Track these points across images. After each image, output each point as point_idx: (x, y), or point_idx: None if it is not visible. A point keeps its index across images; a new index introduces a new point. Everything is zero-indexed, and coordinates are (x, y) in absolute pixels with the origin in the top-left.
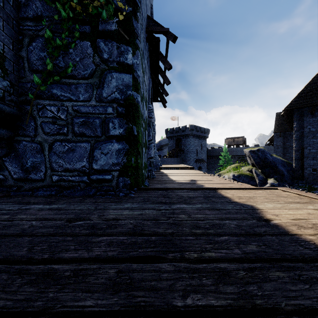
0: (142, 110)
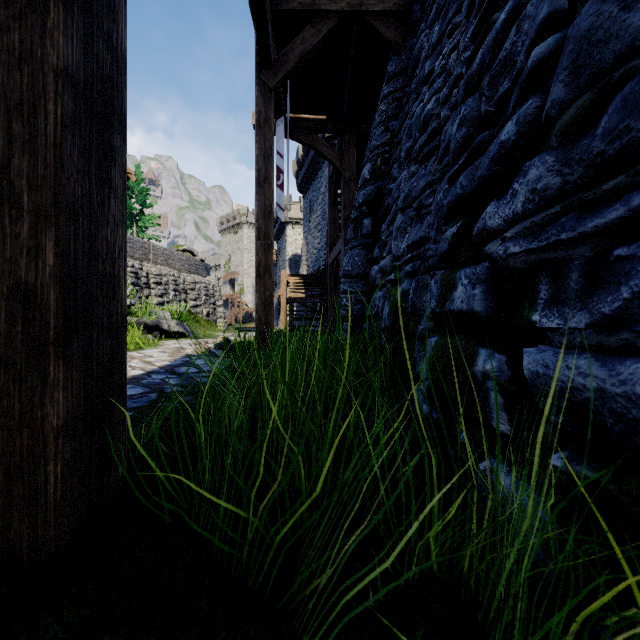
0: None
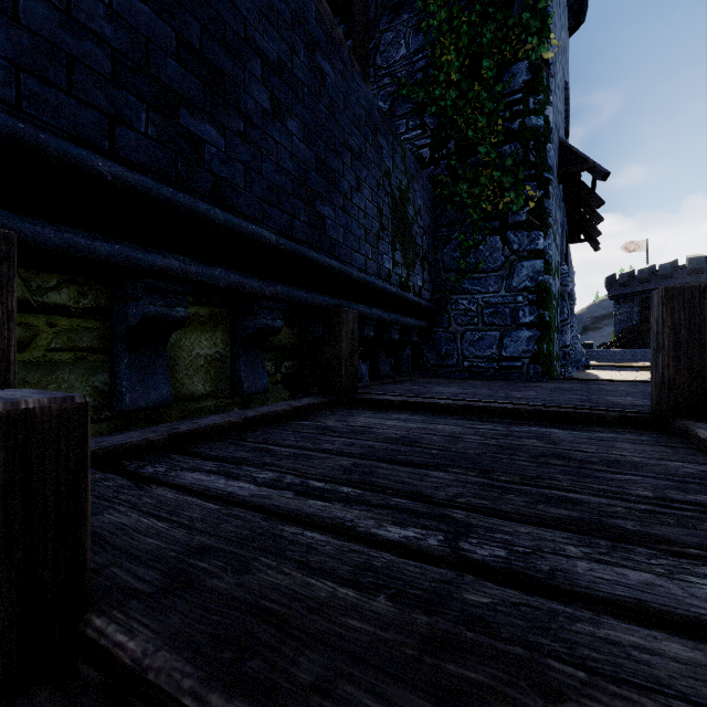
0: (553, 288)
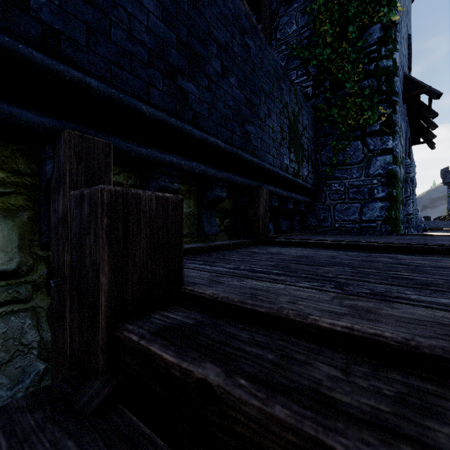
0: (399, 174)
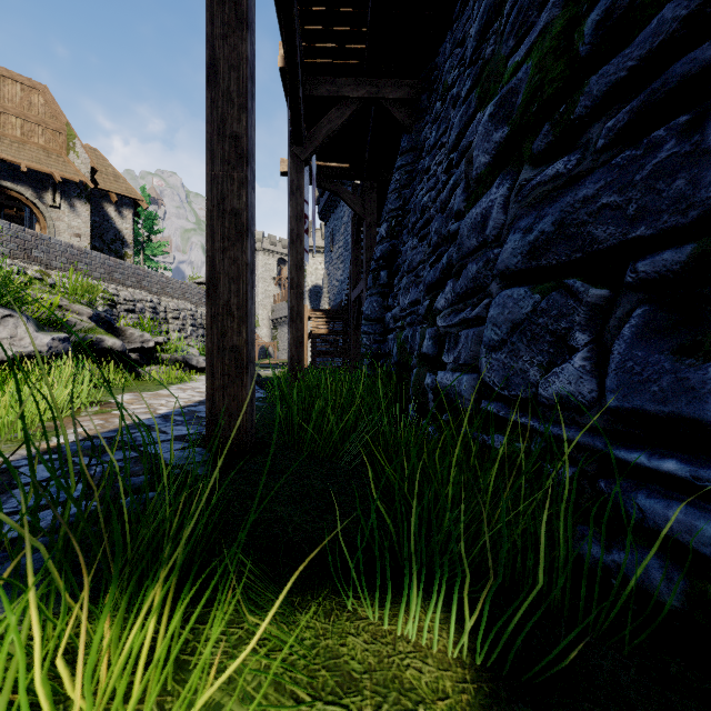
0: None
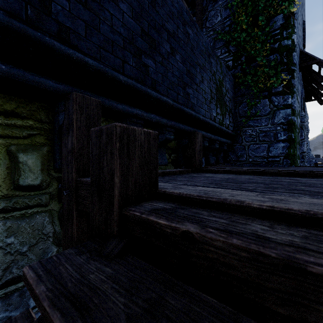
0: (296, 122)
